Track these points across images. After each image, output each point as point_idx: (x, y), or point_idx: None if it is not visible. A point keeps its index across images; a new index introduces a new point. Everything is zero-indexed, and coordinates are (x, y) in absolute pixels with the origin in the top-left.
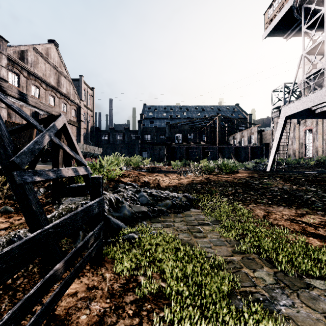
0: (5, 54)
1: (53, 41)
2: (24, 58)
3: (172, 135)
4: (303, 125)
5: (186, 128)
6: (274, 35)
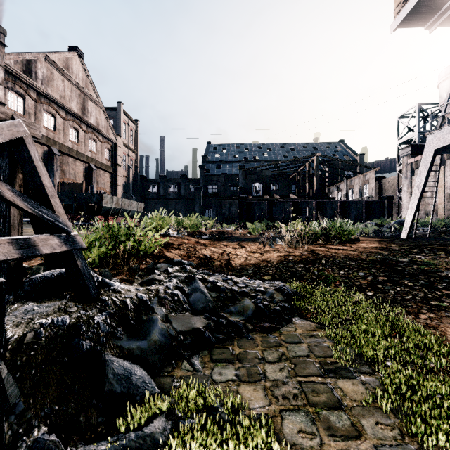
0: (1, 64)
1: (76, 48)
2: (32, 72)
3: (249, 185)
4: None
5: (268, 174)
6: (410, 25)
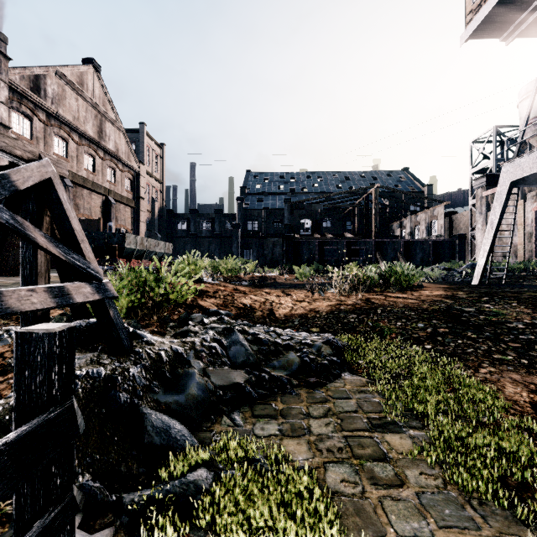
0: (5, 80)
1: (92, 60)
2: (40, 89)
3: (295, 222)
4: (532, 200)
5: (318, 208)
6: (483, 36)
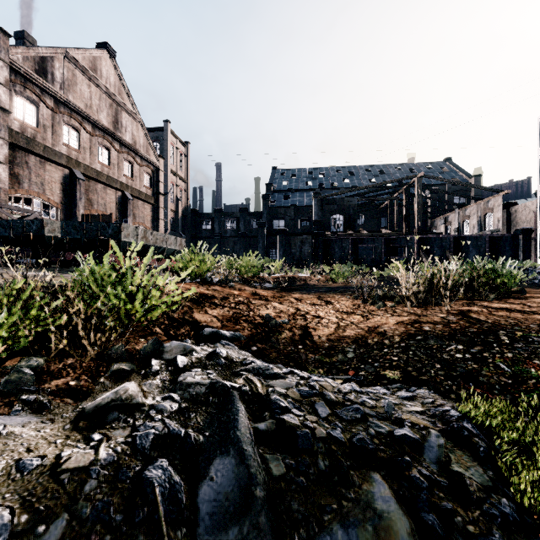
0: (4, 59)
1: (106, 44)
2: (47, 72)
3: (326, 218)
4: None
5: (351, 202)
6: None
